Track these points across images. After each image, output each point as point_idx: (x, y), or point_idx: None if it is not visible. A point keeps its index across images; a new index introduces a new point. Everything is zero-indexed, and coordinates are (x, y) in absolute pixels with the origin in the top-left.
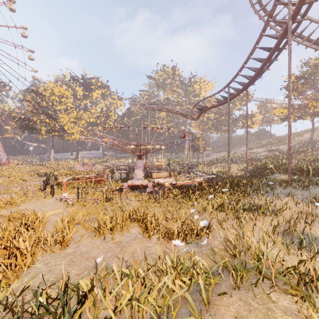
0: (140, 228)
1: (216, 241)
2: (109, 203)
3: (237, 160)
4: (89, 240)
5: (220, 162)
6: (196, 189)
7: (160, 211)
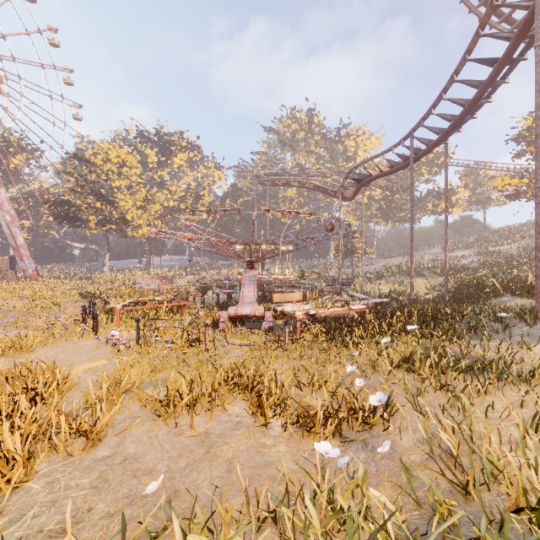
0: (248, 402)
1: (404, 438)
2: (194, 348)
3: (424, 270)
4: (146, 428)
5: (392, 274)
6: (353, 324)
7: (286, 368)
